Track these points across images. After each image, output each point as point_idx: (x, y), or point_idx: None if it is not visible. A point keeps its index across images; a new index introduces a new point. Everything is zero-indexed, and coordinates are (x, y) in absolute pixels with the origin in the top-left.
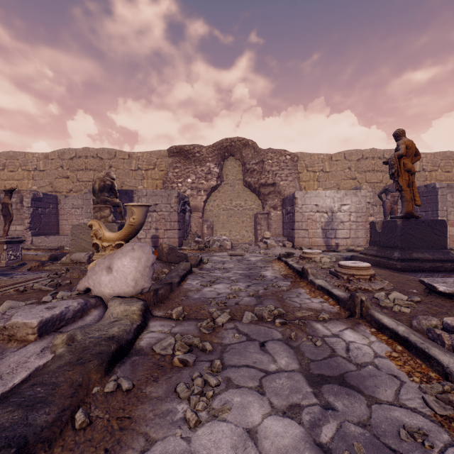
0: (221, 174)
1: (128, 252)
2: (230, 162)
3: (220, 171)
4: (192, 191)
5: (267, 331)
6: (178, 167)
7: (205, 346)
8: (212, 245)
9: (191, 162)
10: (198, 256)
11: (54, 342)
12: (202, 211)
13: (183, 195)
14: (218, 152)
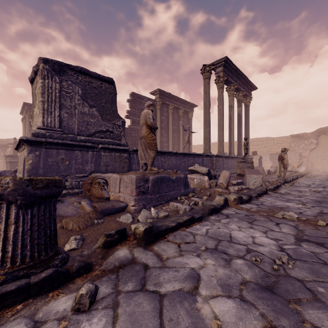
0: (317, 142)
1: (303, 167)
2: (322, 136)
3: (317, 141)
4: (302, 150)
5: (325, 175)
6: (295, 142)
7: (316, 175)
8: (313, 170)
9: (301, 139)
10: (309, 171)
11: (300, 173)
12: (307, 158)
13: (299, 153)
14: (315, 134)
